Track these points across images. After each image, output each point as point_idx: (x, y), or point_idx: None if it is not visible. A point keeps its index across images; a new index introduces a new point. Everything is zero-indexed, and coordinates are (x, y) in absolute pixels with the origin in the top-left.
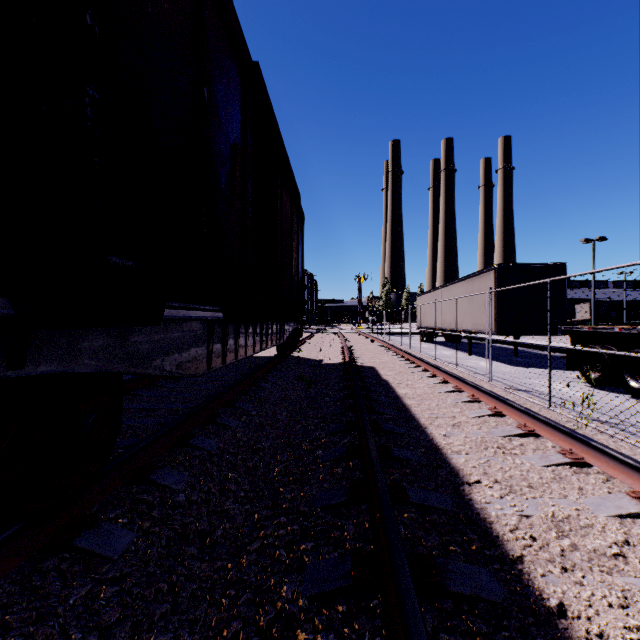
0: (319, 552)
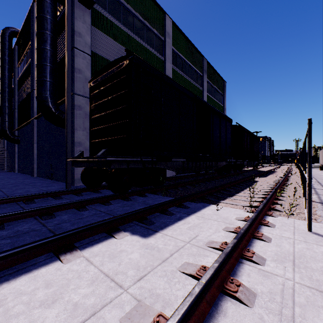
0: None
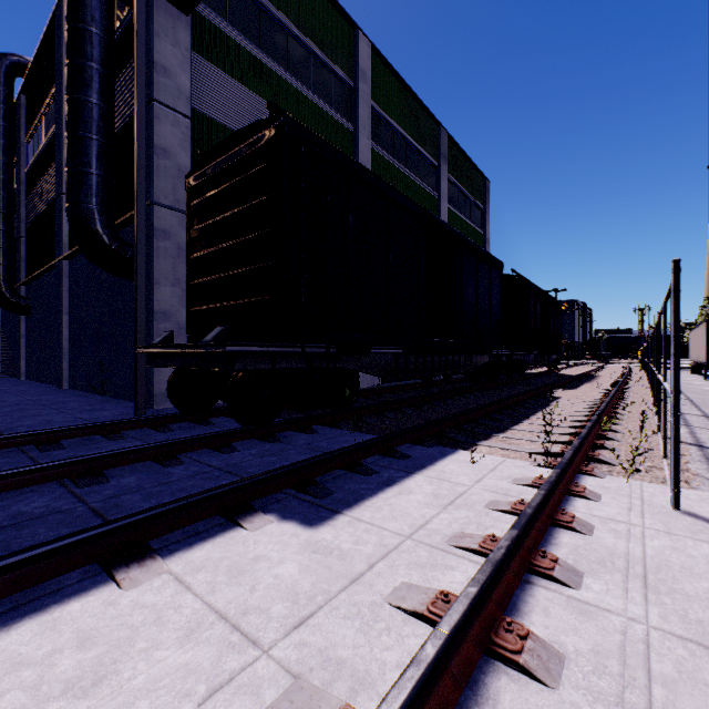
0: None
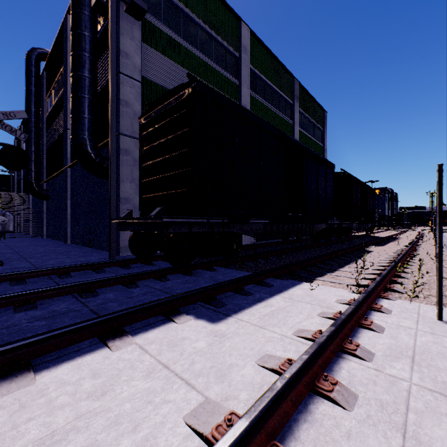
0: None
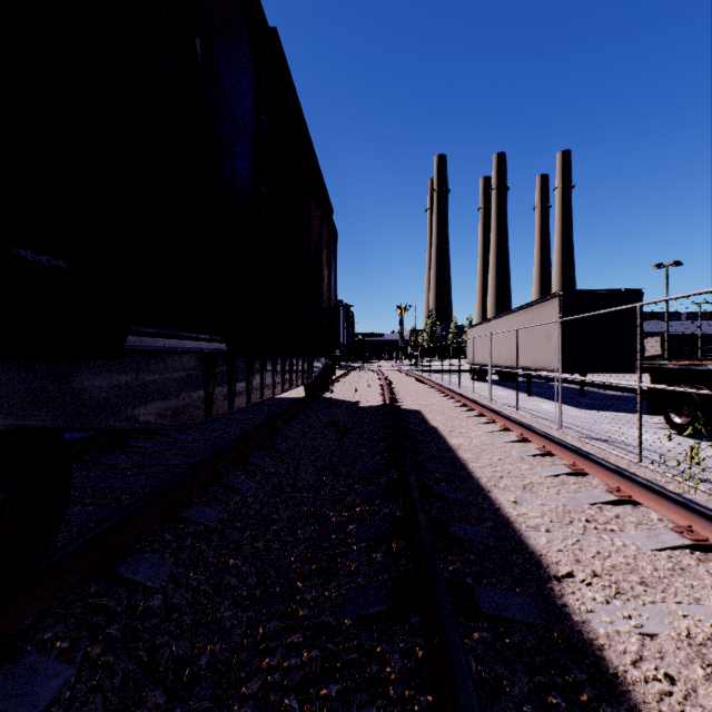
0: (348, 704)
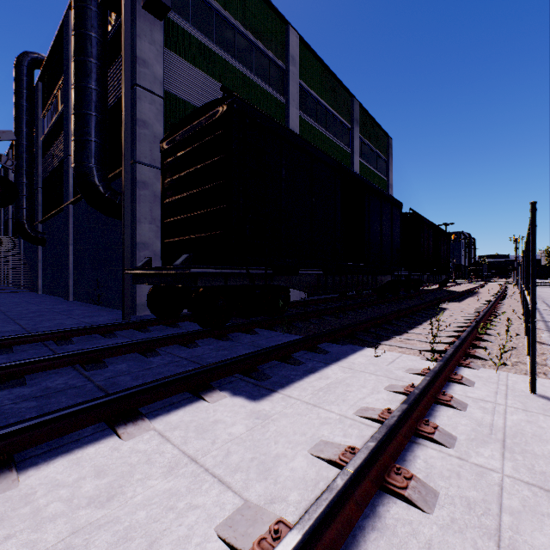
0: None
